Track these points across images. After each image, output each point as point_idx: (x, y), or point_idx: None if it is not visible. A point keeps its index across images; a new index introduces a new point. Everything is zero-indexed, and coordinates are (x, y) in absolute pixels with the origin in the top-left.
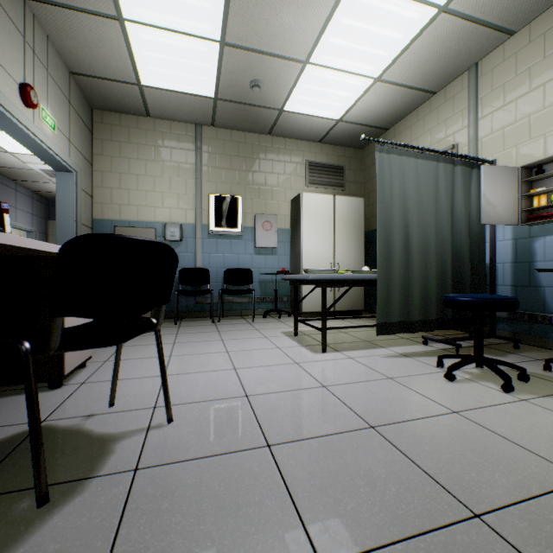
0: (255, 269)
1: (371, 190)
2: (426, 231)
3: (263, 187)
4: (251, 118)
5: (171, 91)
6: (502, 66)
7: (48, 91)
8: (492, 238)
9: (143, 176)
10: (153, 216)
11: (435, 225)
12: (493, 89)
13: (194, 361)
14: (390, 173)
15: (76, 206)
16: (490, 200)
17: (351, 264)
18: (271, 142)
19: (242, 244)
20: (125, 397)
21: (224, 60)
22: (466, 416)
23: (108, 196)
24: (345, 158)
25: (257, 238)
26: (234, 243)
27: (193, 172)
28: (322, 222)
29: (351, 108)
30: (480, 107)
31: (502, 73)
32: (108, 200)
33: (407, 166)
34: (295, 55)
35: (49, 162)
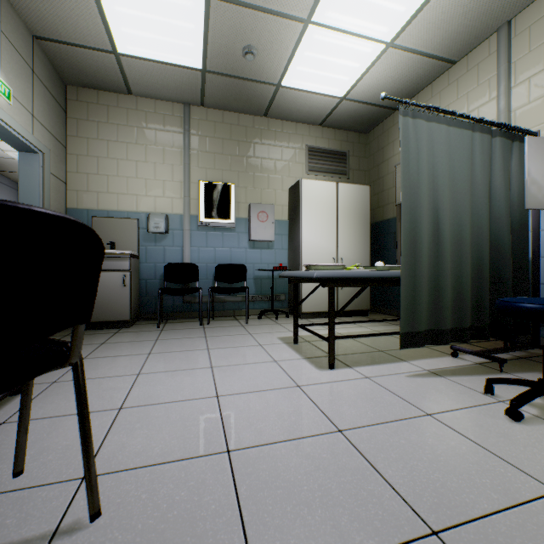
0: (249, 264)
1: (377, 178)
2: (459, 216)
3: (258, 174)
4: (244, 96)
5: (153, 61)
6: (543, 20)
7: None
8: (535, 227)
9: (124, 161)
10: (135, 205)
11: (470, 209)
12: (531, 50)
13: (167, 383)
14: (416, 142)
15: (42, 192)
16: (536, 180)
17: (355, 259)
18: (267, 124)
19: (235, 236)
20: (49, 452)
21: (211, 18)
22: None
23: (84, 183)
24: (348, 143)
25: (252, 230)
26: (226, 235)
27: (181, 157)
28: (324, 212)
29: (357, 83)
30: (514, 73)
31: (543, 30)
32: (84, 187)
33: (437, 134)
34: (295, 11)
35: (7, 139)
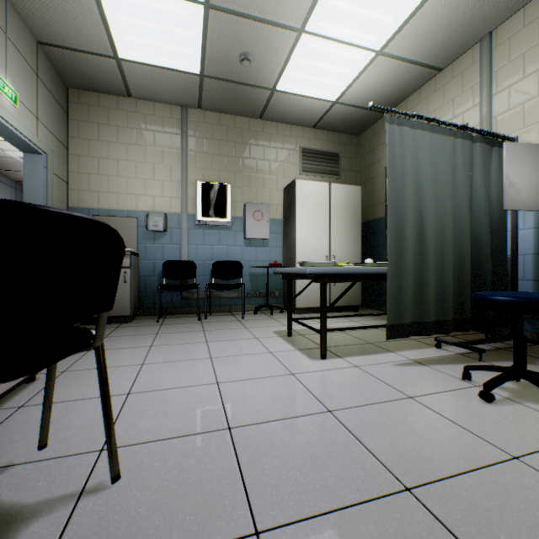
0: (245, 261)
1: (368, 178)
2: (442, 217)
3: (253, 174)
4: (240, 99)
5: (152, 66)
6: (522, 33)
7: (7, 57)
8: (513, 227)
9: (124, 161)
10: (135, 204)
11: (452, 210)
12: (511, 60)
13: (170, 372)
14: (401, 148)
15: (46, 191)
16: (513, 183)
17: (347, 257)
18: (262, 126)
19: (231, 235)
20: (67, 430)
21: (209, 27)
22: (534, 466)
23: (85, 182)
24: (340, 145)
25: (248, 228)
26: (223, 234)
27: (179, 157)
28: (317, 211)
29: (348, 88)
30: (495, 81)
31: (522, 41)
32: (85, 186)
33: (421, 141)
34: (289, 22)
35: (12, 141)
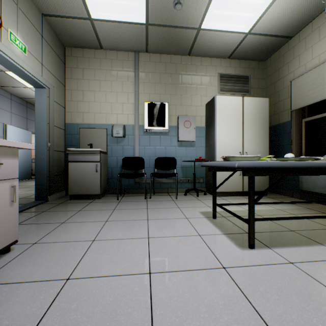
0: (178, 157)
1: (273, 92)
2: None
3: (184, 95)
4: (174, 41)
5: (113, 22)
6: None
7: (18, 21)
8: None
9: (98, 92)
10: (105, 120)
11: None
12: None
13: (111, 252)
14: None
15: (49, 112)
16: None
17: (257, 153)
18: (190, 61)
19: (168, 138)
20: None
21: None
22: None
23: (75, 107)
24: (249, 69)
25: (180, 133)
26: (162, 138)
27: (133, 87)
28: (232, 119)
29: (260, 18)
30: None
31: None
32: (75, 109)
33: None
34: None
35: (26, 80)
